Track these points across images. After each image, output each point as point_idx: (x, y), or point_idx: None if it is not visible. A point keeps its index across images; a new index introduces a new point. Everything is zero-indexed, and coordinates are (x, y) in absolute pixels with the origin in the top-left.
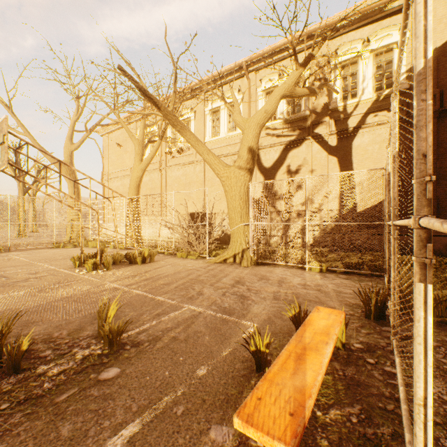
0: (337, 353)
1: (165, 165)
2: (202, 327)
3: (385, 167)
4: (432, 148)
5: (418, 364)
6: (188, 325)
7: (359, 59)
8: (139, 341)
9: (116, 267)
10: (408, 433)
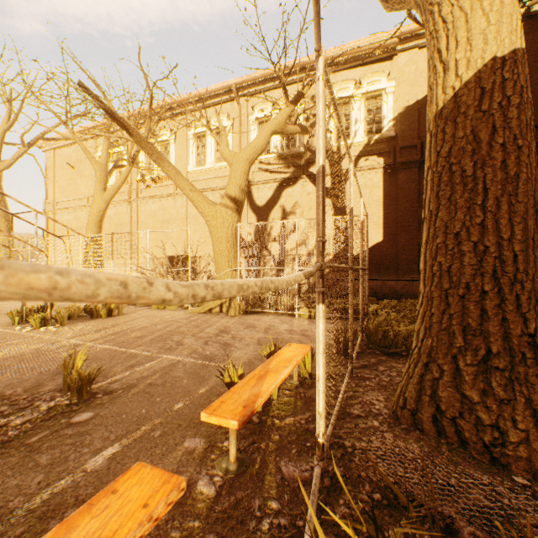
0: (304, 381)
1: (137, 197)
2: (180, 373)
3: (367, 215)
4: (415, 196)
5: (317, 355)
6: (165, 372)
7: (352, 100)
8: (112, 389)
9: (72, 322)
10: (333, 418)
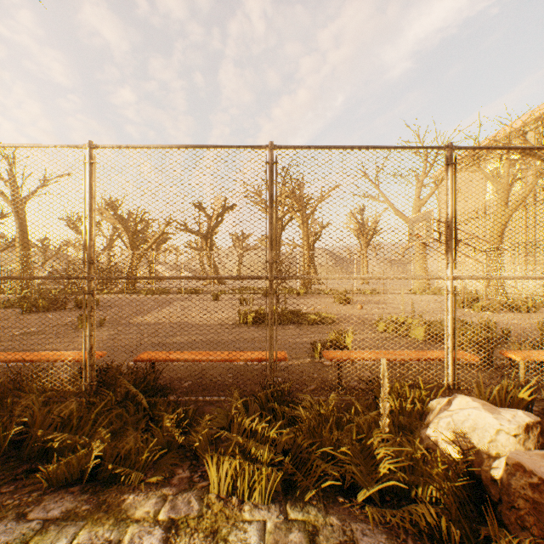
0: None
1: (533, 200)
2: None
3: None
4: None
5: None
6: None
7: None
8: None
9: (498, 312)
10: None
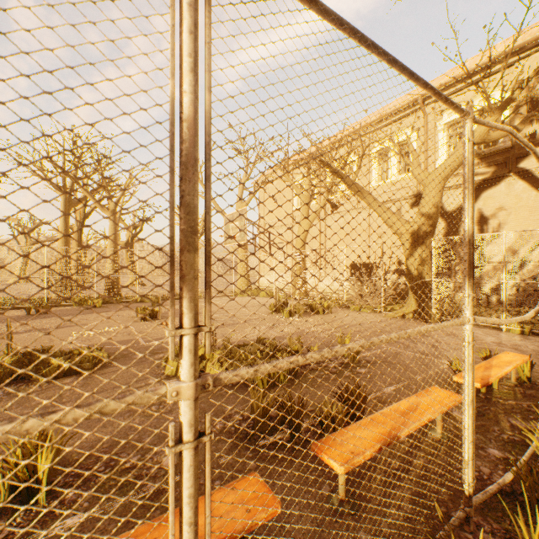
0: (522, 383)
1: (324, 214)
2: (406, 359)
3: None
4: None
5: None
6: (395, 357)
7: None
8: (367, 360)
9: (303, 316)
10: None
